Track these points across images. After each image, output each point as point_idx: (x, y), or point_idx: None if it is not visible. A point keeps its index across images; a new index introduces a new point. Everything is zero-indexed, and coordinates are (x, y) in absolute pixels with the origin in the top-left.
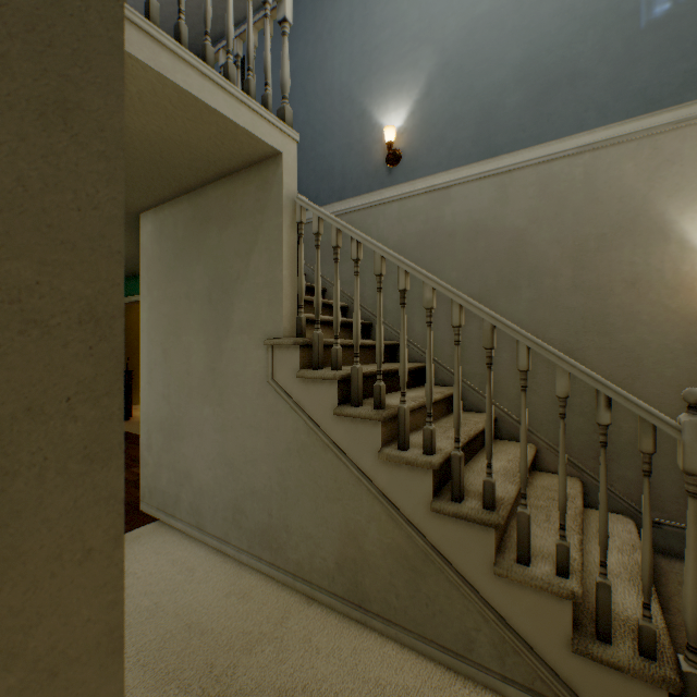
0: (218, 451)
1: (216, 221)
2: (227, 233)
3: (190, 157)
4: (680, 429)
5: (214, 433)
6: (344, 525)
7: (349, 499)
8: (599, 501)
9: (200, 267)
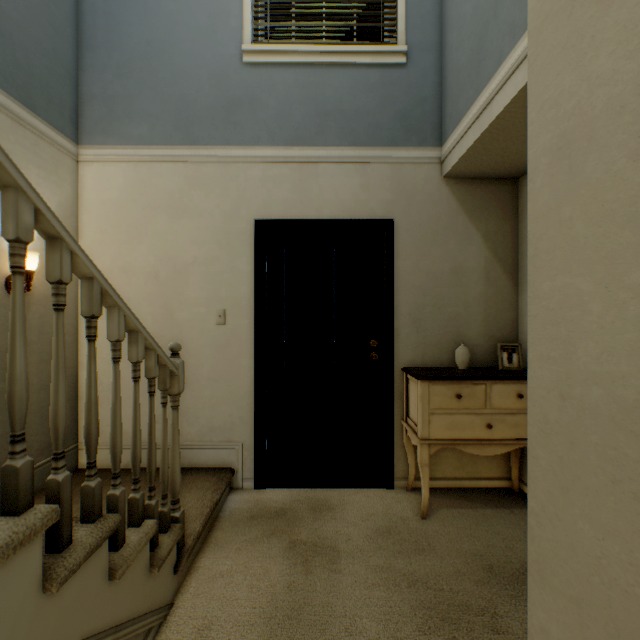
0: None
1: None
2: None
3: None
4: (178, 368)
5: None
6: None
7: None
8: (154, 439)
9: None
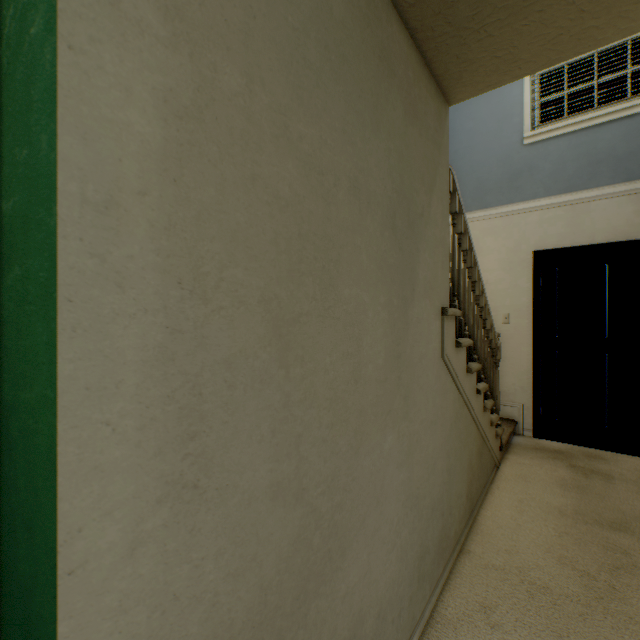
0: (404, 499)
1: (401, 89)
2: (413, 131)
3: (489, 3)
4: (499, 346)
5: (399, 475)
6: (468, 460)
7: (469, 437)
8: (493, 378)
9: (380, 146)
